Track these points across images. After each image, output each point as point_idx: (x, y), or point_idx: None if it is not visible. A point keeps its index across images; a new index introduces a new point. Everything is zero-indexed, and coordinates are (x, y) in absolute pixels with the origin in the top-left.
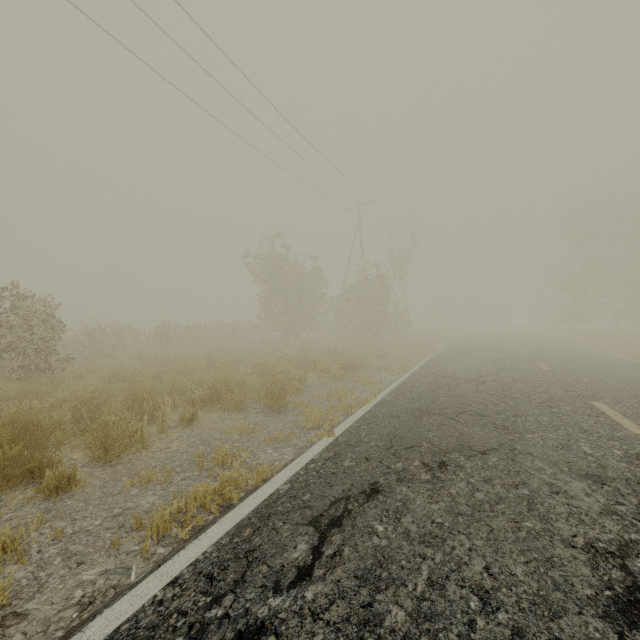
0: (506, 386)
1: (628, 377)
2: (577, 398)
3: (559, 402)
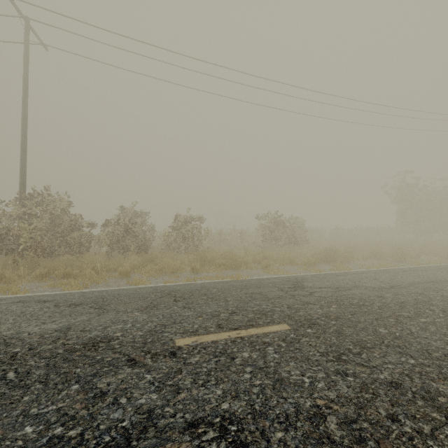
0: None
1: None
2: None
3: None
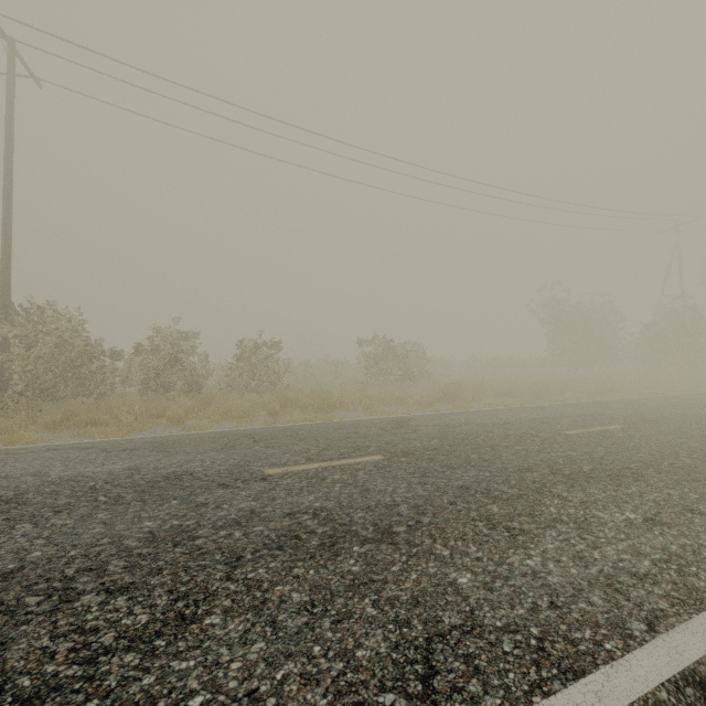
0: None
1: None
2: None
3: None
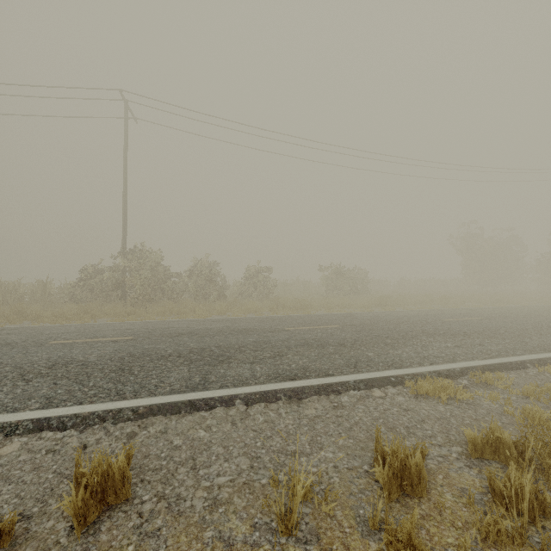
0: None
1: None
2: None
3: None
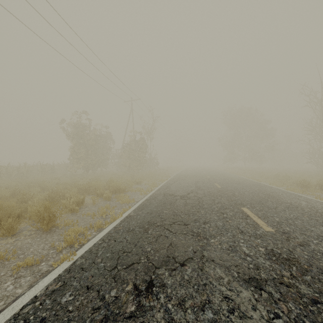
0: (200, 200)
1: (254, 190)
2: (235, 206)
3: (226, 209)
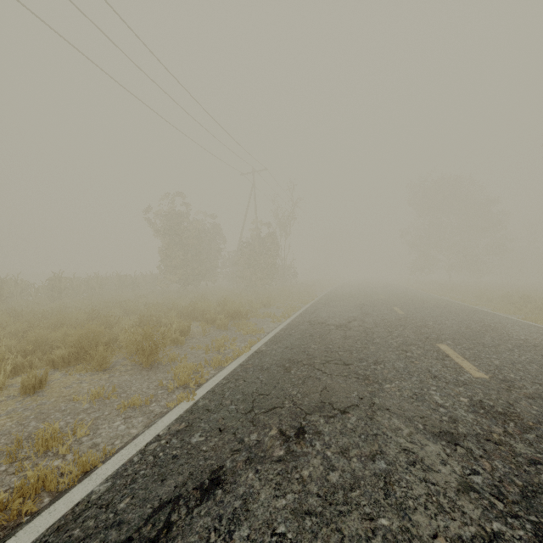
0: (369, 331)
1: (462, 319)
2: (426, 341)
3: (412, 346)
